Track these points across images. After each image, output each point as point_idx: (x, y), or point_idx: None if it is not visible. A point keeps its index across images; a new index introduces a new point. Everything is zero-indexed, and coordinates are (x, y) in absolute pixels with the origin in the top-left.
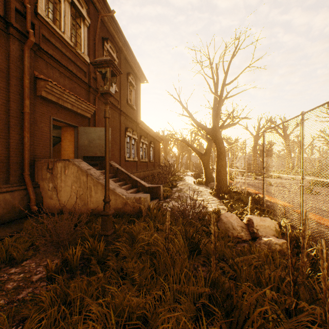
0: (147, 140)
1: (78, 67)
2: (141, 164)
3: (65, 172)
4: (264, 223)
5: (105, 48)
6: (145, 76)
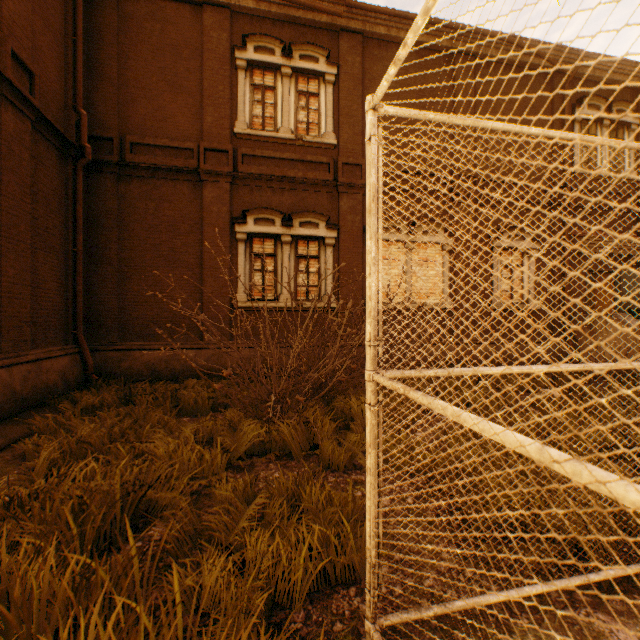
0: None
1: (618, 195)
2: None
3: (605, 328)
4: None
5: None
6: None
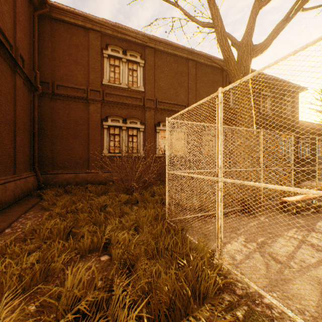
0: (310, 139)
1: None
2: (300, 160)
3: None
4: (318, 185)
5: (261, 94)
6: (302, 88)
